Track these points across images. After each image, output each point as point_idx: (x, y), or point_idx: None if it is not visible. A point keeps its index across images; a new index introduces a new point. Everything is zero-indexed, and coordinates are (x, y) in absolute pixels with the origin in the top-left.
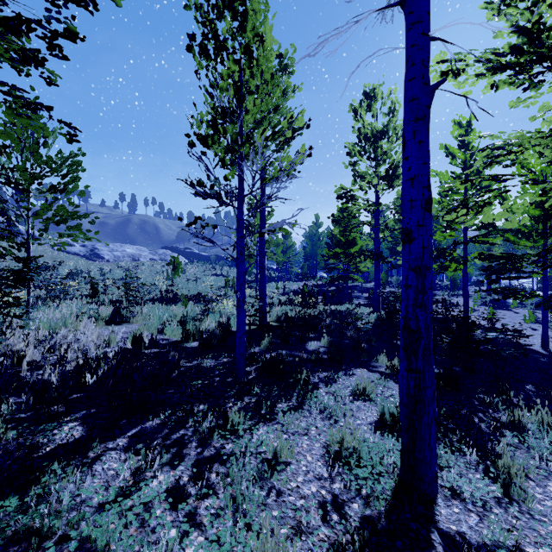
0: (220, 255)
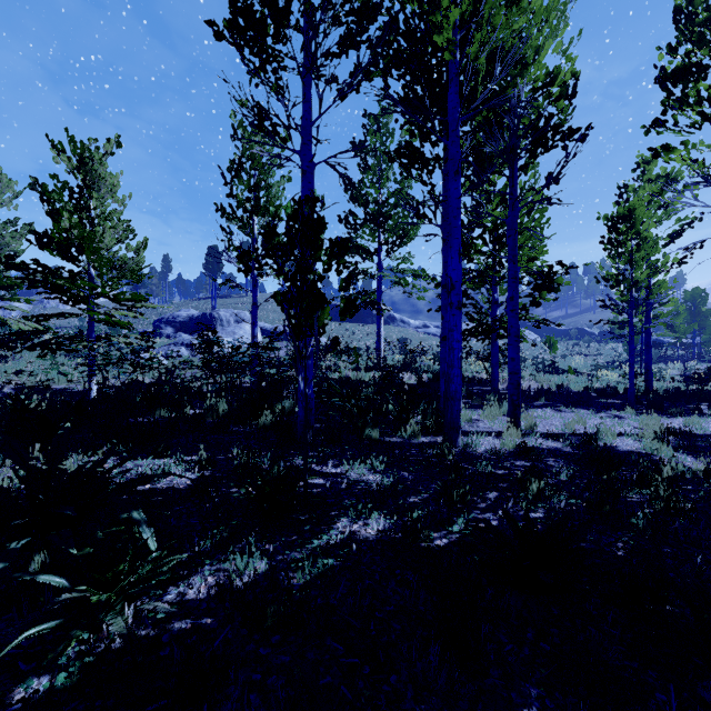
0: (582, 328)
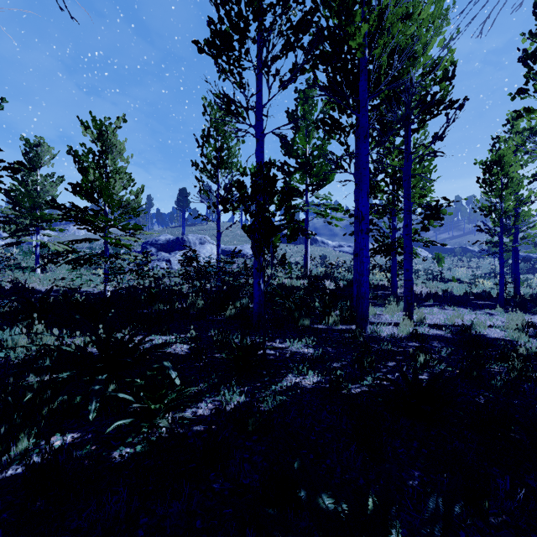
0: (465, 247)
